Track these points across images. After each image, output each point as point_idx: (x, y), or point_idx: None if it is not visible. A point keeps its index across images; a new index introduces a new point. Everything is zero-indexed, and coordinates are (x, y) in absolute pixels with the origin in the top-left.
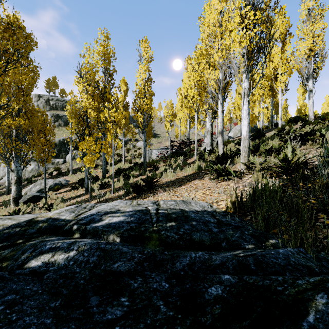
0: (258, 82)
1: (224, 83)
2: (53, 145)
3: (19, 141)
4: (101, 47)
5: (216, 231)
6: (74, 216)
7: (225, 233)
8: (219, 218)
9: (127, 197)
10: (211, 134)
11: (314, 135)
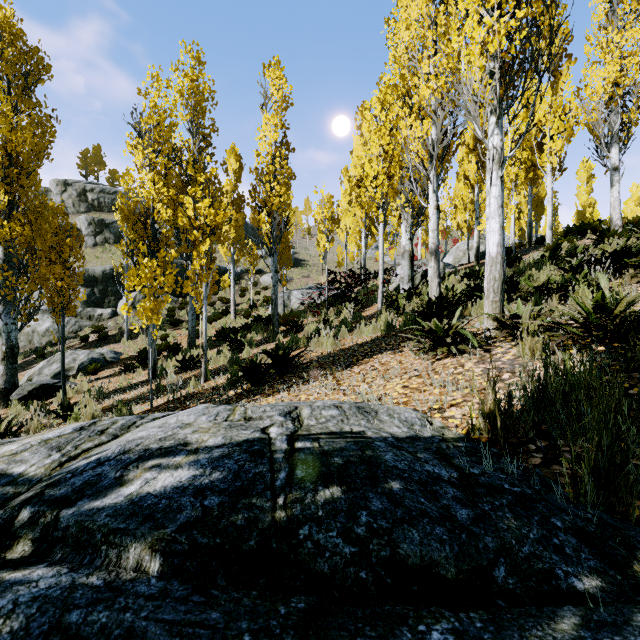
0: (523, 135)
1: (443, 146)
2: (81, 279)
3: (13, 271)
4: (185, 78)
5: (466, 519)
6: (55, 464)
7: (497, 525)
8: (461, 464)
9: (231, 392)
10: (411, 258)
11: (638, 256)
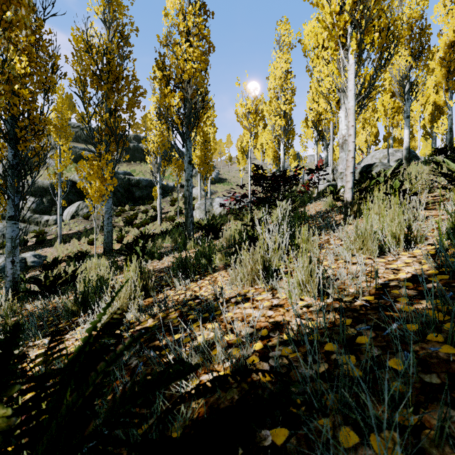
0: None
1: None
2: None
3: None
4: None
5: None
6: None
7: None
8: None
9: None
10: None
11: None
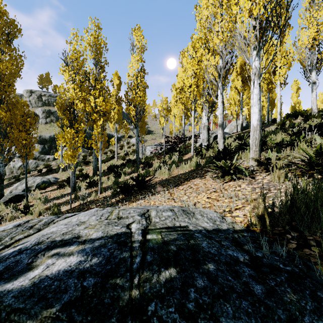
0: (271, 61)
1: (226, 69)
2: (35, 140)
3: (1, 136)
4: (91, 36)
5: (261, 293)
6: None
7: (283, 299)
8: (249, 249)
9: (113, 199)
10: (208, 129)
11: None
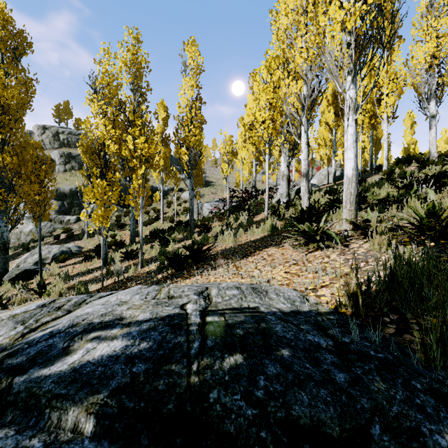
0: (371, 89)
1: (311, 99)
2: (53, 195)
3: (5, 189)
4: (128, 52)
5: (343, 382)
6: (18, 335)
7: (369, 388)
8: (335, 334)
9: (160, 275)
10: (288, 180)
11: None
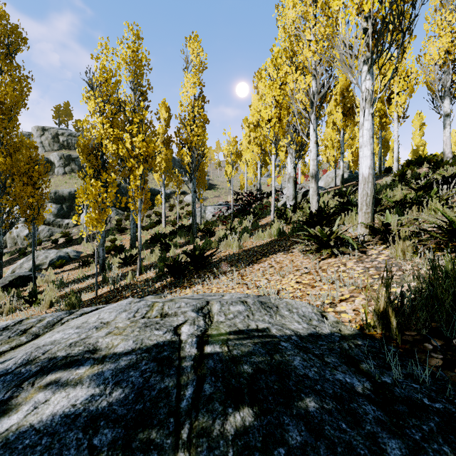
0: (389, 80)
1: (321, 94)
2: (47, 197)
3: None
4: (127, 49)
5: None
6: None
7: None
8: (370, 370)
9: (158, 284)
10: (294, 182)
11: None
